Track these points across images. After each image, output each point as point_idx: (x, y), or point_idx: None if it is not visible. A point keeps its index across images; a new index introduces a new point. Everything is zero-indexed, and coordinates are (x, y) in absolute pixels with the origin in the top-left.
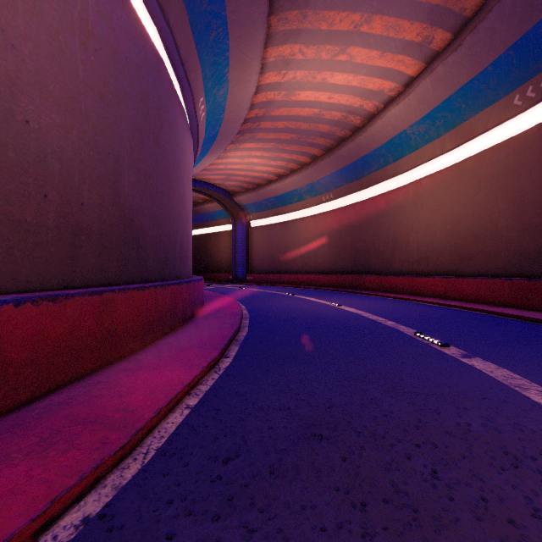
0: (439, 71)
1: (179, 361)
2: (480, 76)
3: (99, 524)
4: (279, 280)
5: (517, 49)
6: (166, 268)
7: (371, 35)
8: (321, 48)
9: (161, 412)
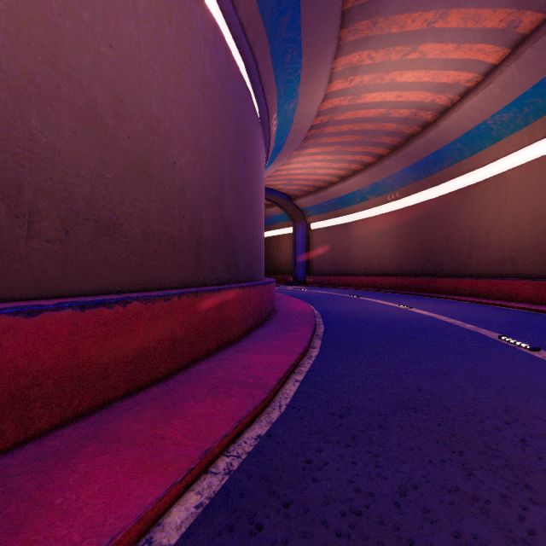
0: (527, 55)
1: (277, 348)
2: None
3: (269, 439)
4: (340, 282)
5: None
6: (250, 271)
7: (446, 30)
8: (390, 50)
9: (280, 381)
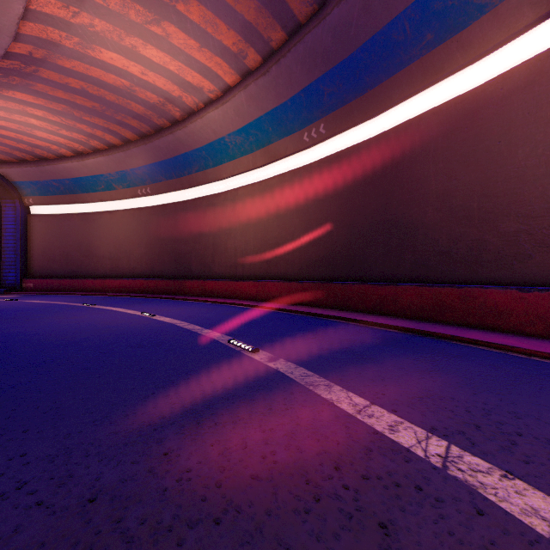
0: (252, 89)
1: None
2: (282, 107)
3: None
4: (78, 287)
5: (306, 94)
6: None
7: (189, 20)
8: (129, 4)
9: None
